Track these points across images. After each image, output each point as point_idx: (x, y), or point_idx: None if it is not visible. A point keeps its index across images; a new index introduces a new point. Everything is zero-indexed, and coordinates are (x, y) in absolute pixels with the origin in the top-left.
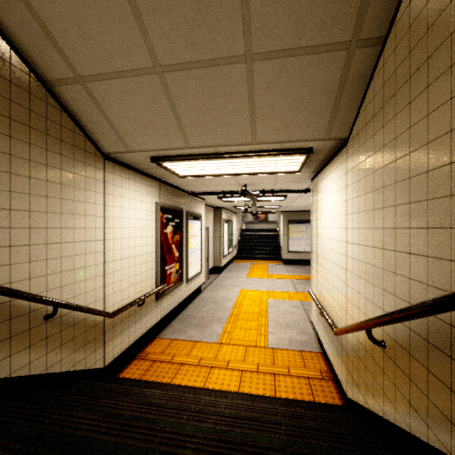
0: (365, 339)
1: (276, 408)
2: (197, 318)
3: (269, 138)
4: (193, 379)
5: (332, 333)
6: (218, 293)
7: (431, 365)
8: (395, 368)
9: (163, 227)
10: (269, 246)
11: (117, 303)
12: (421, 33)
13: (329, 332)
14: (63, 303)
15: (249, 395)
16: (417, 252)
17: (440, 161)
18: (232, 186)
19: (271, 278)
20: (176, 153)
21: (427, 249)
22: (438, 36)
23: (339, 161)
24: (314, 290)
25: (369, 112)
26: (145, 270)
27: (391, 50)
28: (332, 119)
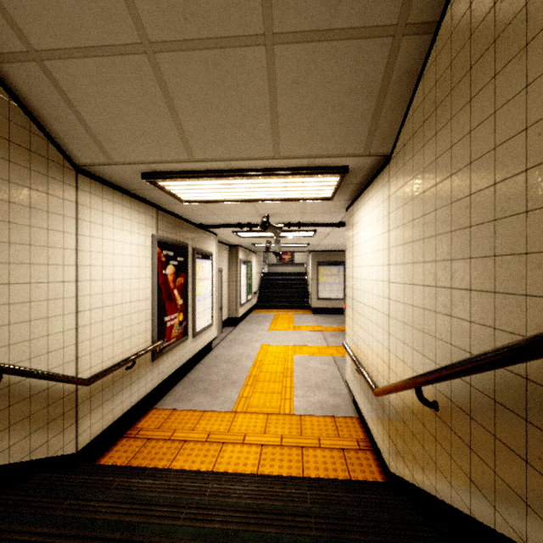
0: (413, 400)
1: (305, 492)
2: (207, 381)
3: (295, 151)
4: (199, 460)
5: (371, 394)
6: (234, 350)
7: (500, 430)
8: (451, 435)
9: (162, 266)
10: (295, 292)
11: (96, 366)
12: (486, 10)
13: (367, 392)
14: (11, 367)
15: (271, 477)
16: (480, 287)
17: (511, 169)
18: (251, 217)
19: (298, 330)
20: (176, 169)
21: (494, 282)
22: (508, 10)
23: (380, 184)
24: (349, 342)
25: (417, 119)
26: (136, 322)
27: (446, 37)
28: (372, 128)
